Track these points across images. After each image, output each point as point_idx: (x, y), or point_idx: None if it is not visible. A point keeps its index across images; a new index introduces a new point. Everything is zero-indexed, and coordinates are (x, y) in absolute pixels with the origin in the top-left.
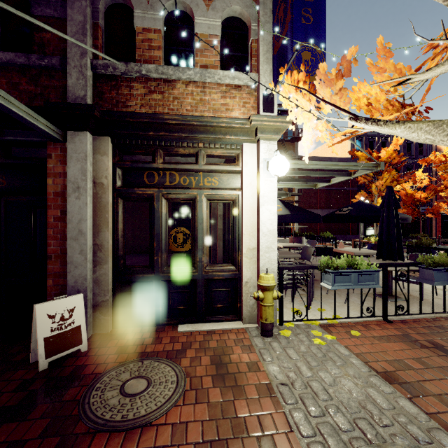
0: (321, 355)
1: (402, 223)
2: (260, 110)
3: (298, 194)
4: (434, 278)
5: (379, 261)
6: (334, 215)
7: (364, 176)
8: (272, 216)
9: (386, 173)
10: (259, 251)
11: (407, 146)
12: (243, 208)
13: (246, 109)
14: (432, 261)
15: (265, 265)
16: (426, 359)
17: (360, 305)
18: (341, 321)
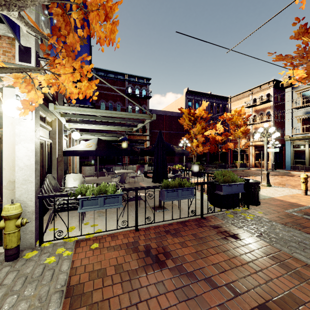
0: (37, 275)
1: (214, 155)
2: (16, 59)
3: (148, 135)
4: (165, 197)
5: (153, 184)
6: (142, 150)
7: (187, 125)
8: (30, 153)
9: (198, 123)
10: (16, 183)
11: (217, 108)
12: (4, 146)
13: (7, 57)
14: (168, 184)
15: (22, 195)
16: (128, 263)
17: (117, 220)
18: (100, 234)
